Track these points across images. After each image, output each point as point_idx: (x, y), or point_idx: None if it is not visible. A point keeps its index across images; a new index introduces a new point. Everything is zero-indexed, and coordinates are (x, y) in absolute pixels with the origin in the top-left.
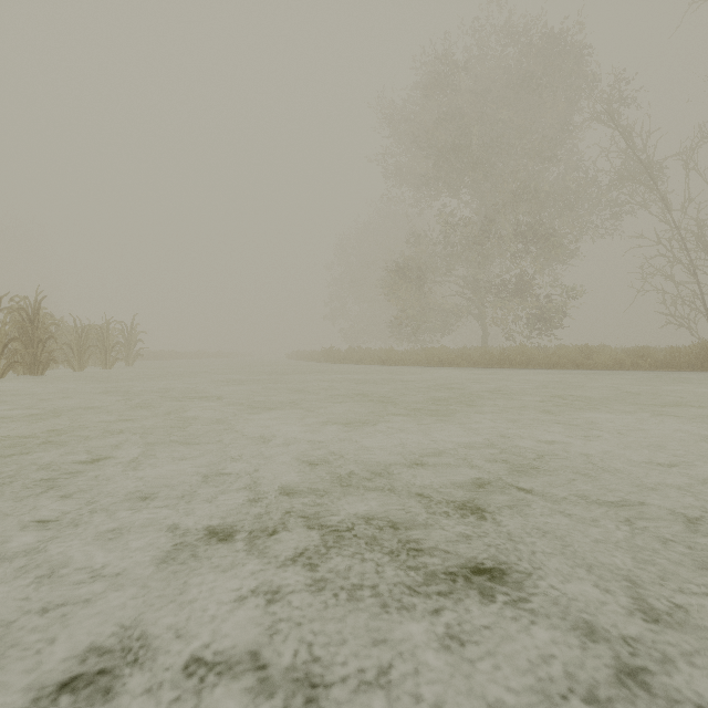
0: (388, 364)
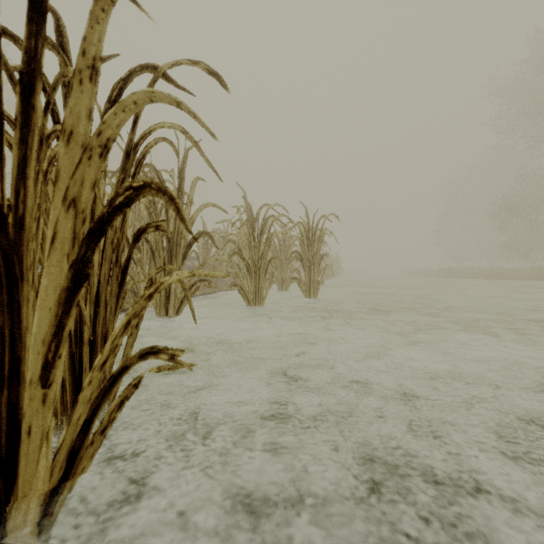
0: (500, 278)
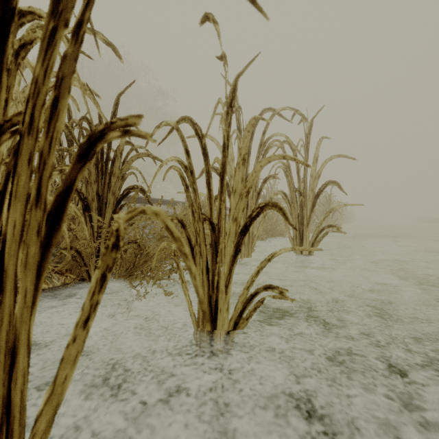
0: None
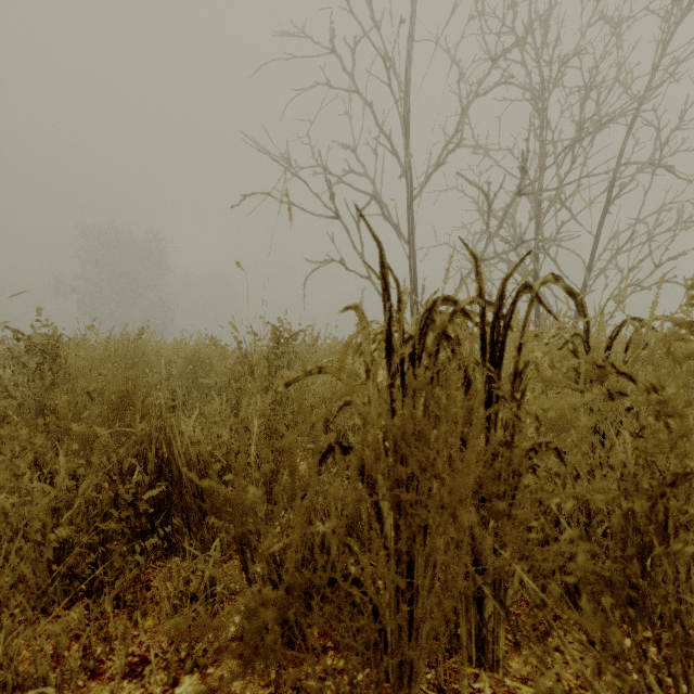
0: None
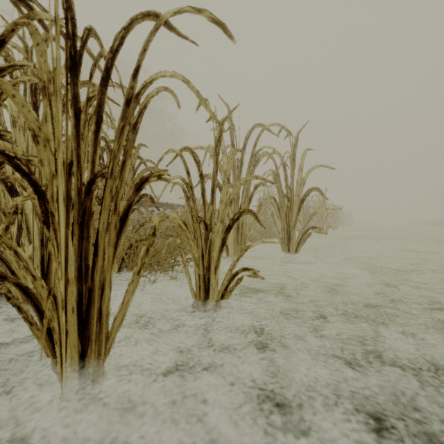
0: None
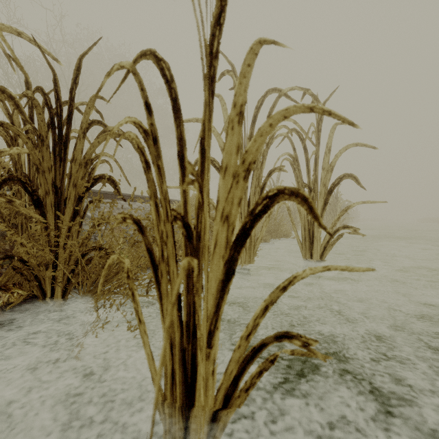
0: None
